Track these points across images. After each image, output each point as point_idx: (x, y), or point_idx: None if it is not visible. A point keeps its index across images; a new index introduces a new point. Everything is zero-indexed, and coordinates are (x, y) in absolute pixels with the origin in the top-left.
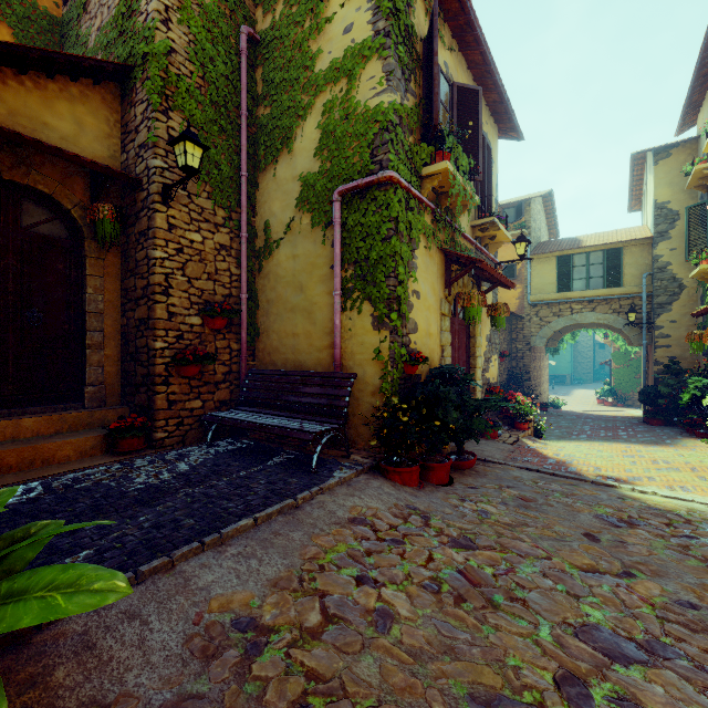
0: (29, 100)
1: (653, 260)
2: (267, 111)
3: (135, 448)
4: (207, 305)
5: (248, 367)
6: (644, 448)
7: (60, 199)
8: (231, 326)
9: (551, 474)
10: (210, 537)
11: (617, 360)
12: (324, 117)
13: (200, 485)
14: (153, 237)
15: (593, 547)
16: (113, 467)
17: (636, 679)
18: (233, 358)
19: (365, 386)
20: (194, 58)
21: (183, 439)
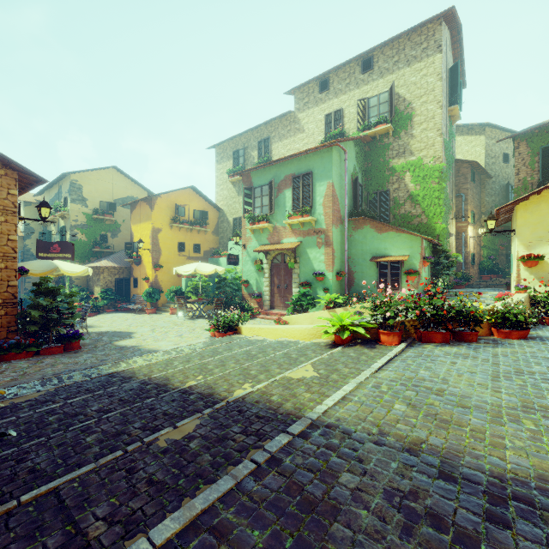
0: None
1: (24, 246)
2: None
3: None
4: None
5: None
6: None
7: None
8: None
9: None
10: None
11: None
12: None
13: None
14: None
15: None
16: None
17: None
18: None
19: None
20: None
21: None
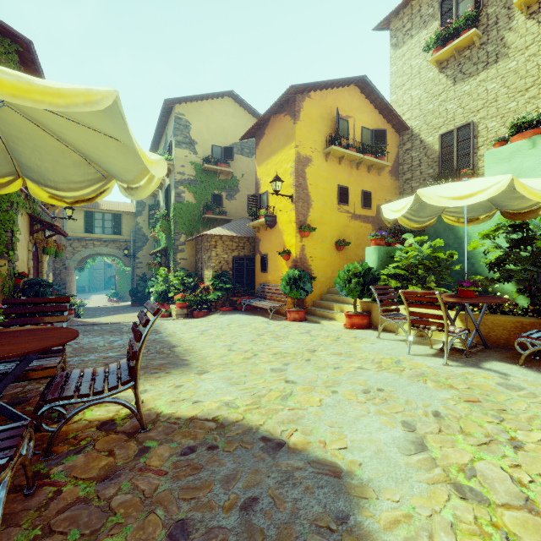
0: None
1: (136, 224)
2: None
3: None
4: None
5: None
6: (130, 314)
7: None
8: None
9: (93, 324)
10: None
11: (119, 274)
12: None
13: None
14: None
15: (112, 333)
16: None
17: (123, 341)
18: None
19: None
20: None
21: None
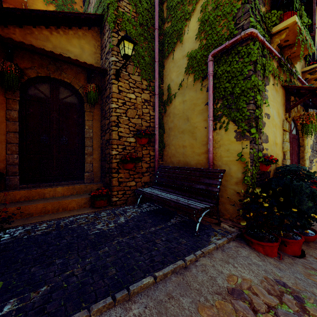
0: (61, 40)
1: None
2: (168, 24)
3: (102, 205)
4: (137, 131)
5: (159, 164)
6: None
7: (74, 85)
8: (150, 143)
9: None
10: (120, 293)
11: None
12: (202, 14)
13: (127, 235)
14: (111, 97)
15: None
16: (90, 215)
17: None
18: (151, 160)
19: (230, 178)
20: (131, 1)
21: (125, 202)
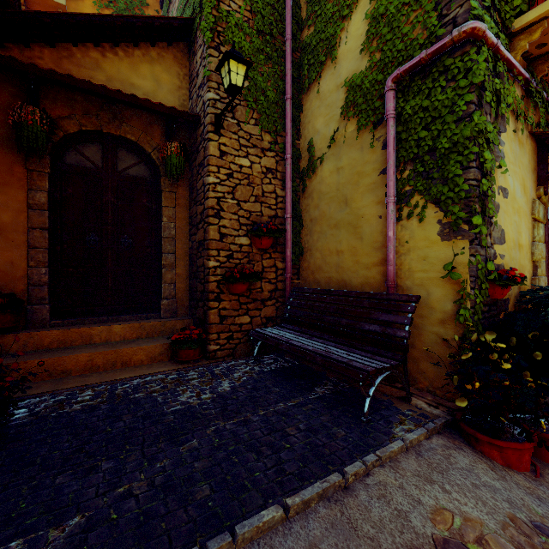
0: (121, 66)
1: None
2: (310, 31)
3: (191, 358)
4: (254, 226)
5: (292, 285)
6: None
7: (143, 145)
8: (277, 246)
9: None
10: (218, 540)
11: None
12: (373, 4)
13: (234, 417)
14: (207, 164)
15: None
16: (170, 376)
17: None
18: (279, 277)
19: (429, 312)
20: None
21: (232, 352)
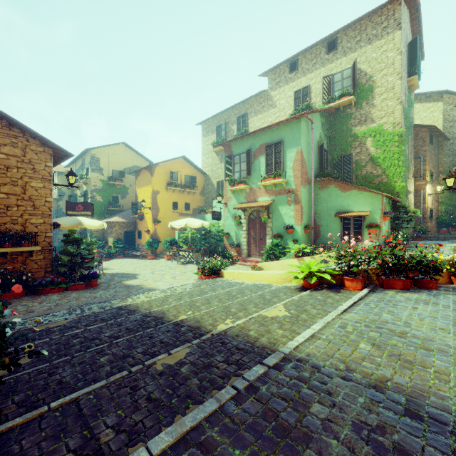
0: None
1: (58, 206)
2: None
3: None
4: None
5: None
6: None
7: None
8: None
9: None
10: None
11: None
12: None
13: None
14: None
15: None
16: None
17: None
18: None
19: None
20: None
21: None
